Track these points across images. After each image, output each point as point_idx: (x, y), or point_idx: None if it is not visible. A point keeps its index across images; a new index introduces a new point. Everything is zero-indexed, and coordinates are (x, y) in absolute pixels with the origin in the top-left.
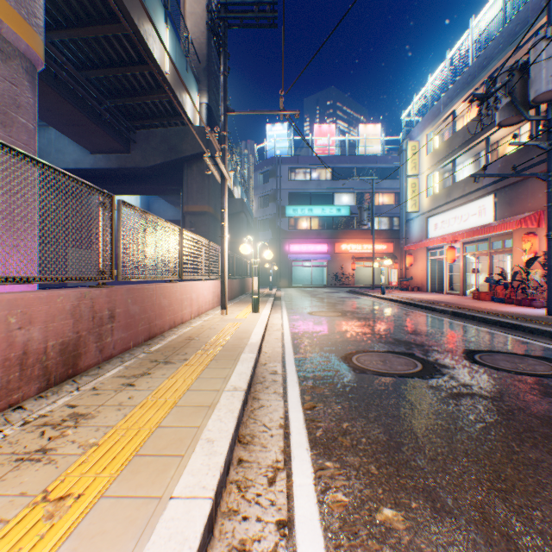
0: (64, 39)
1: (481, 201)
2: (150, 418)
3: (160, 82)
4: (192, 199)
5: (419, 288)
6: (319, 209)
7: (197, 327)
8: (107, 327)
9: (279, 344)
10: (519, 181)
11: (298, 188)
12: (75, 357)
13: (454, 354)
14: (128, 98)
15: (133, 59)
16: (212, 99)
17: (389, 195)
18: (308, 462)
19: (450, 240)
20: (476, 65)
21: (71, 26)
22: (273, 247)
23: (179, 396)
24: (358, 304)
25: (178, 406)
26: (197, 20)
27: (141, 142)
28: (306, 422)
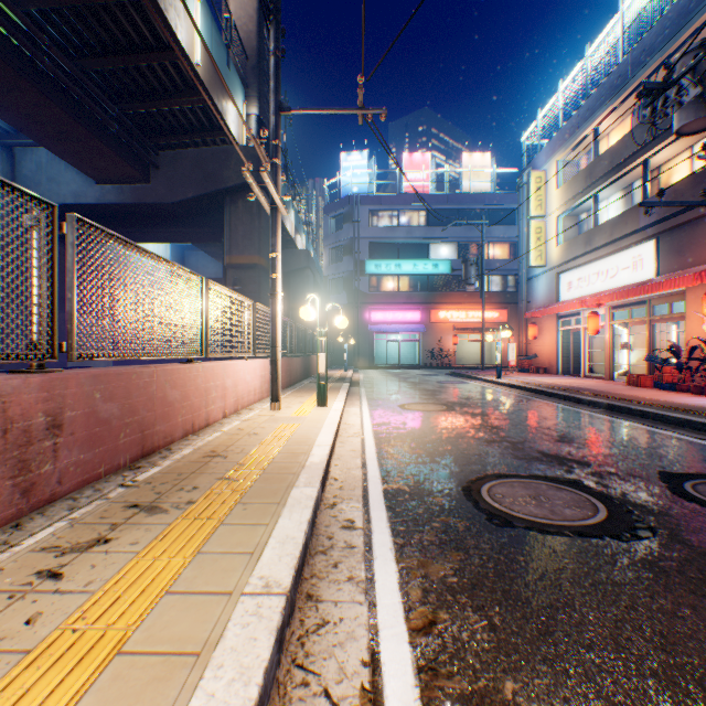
0: (43, 7)
1: (637, 249)
2: None
3: (189, 79)
4: (237, 247)
5: (546, 369)
6: (410, 264)
7: (229, 432)
8: (41, 446)
9: (358, 462)
10: (695, 219)
11: (382, 237)
12: None
13: (649, 483)
14: (144, 103)
15: (148, 44)
16: (265, 110)
17: (502, 246)
18: None
19: (593, 303)
20: (629, 61)
21: None
22: (349, 314)
23: (140, 615)
24: (467, 391)
25: (122, 656)
26: None
27: (166, 168)
28: (420, 678)
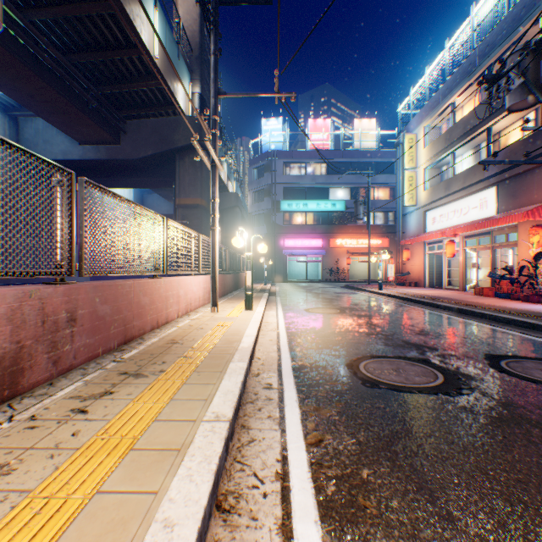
0: (45, 18)
1: (483, 193)
2: (89, 475)
3: (150, 68)
4: (184, 192)
5: (416, 283)
6: (314, 203)
7: (183, 327)
8: (64, 332)
9: (275, 347)
10: (524, 172)
11: (293, 183)
12: (14, 374)
13: (477, 361)
14: (116, 86)
15: (120, 43)
16: (205, 89)
17: (384, 190)
18: None
19: (450, 233)
20: (477, 53)
21: (52, 4)
22: (268, 241)
23: (141, 431)
24: (356, 299)
25: (134, 450)
26: (190, 7)
27: (132, 133)
28: (312, 468)
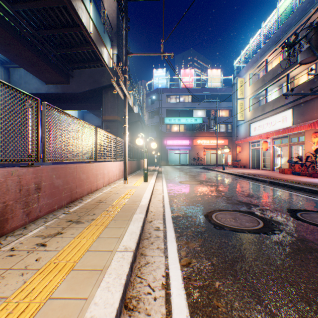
0: (24, 9)
1: (284, 113)
2: (45, 287)
3: (87, 39)
4: (108, 112)
5: (244, 166)
6: (184, 119)
7: (106, 192)
8: (33, 196)
9: (161, 205)
10: (309, 100)
11: (172, 107)
12: (1, 222)
13: (282, 213)
14: (67, 49)
15: (69, 24)
16: (120, 51)
17: (225, 111)
18: None
19: (265, 137)
20: (281, 30)
21: (28, 0)
22: (157, 141)
23: (78, 258)
24: (209, 176)
25: (74, 270)
26: (111, 3)
27: (77, 77)
28: (184, 281)
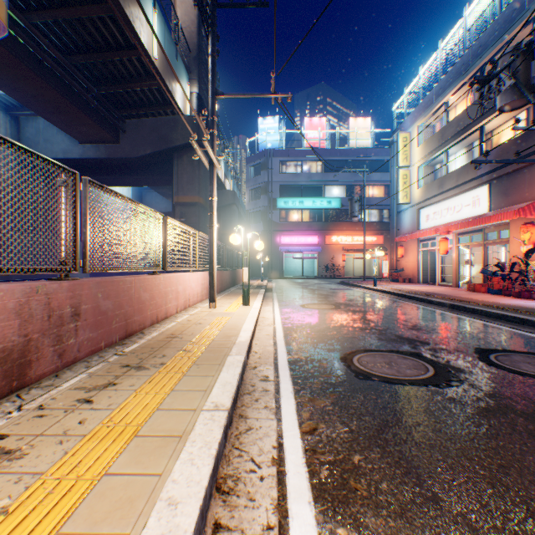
0: (46, 20)
1: (475, 191)
2: (97, 459)
3: (149, 68)
4: (183, 190)
5: (410, 279)
6: (310, 201)
7: (182, 322)
8: (69, 327)
9: (271, 342)
10: (516, 170)
11: (289, 180)
12: (22, 366)
13: (467, 355)
14: (116, 86)
15: (120, 44)
16: (203, 89)
17: (379, 187)
18: (312, 529)
19: (443, 231)
20: (470, 53)
21: (53, 6)
22: (265, 238)
23: (144, 419)
24: (351, 295)
25: (139, 437)
26: (188, 8)
27: (131, 132)
28: (306, 454)
